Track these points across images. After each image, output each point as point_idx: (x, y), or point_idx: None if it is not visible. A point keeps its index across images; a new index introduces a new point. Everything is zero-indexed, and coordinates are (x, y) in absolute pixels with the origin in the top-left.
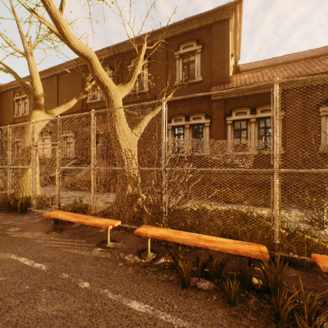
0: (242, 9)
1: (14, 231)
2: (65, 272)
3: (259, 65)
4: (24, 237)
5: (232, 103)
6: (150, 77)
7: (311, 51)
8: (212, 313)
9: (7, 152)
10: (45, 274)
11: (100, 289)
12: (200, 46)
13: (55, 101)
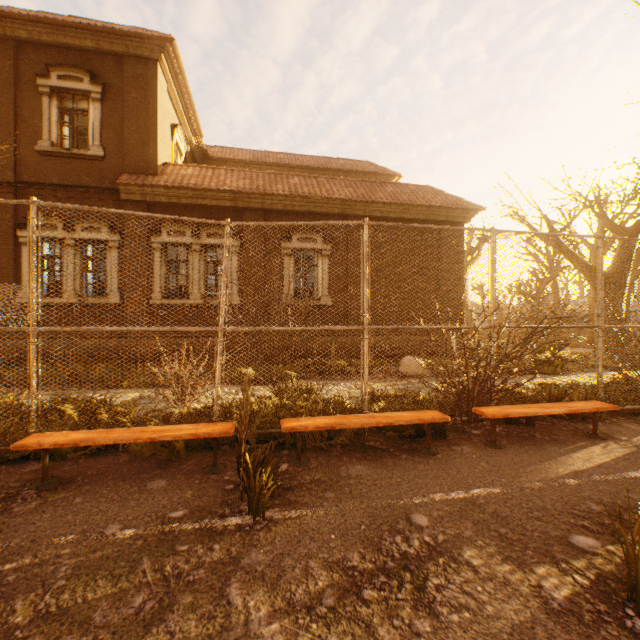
0: (178, 54)
1: None
2: None
3: (242, 157)
4: None
5: (163, 212)
6: None
7: (311, 158)
8: None
9: None
10: None
11: None
12: (100, 88)
13: None
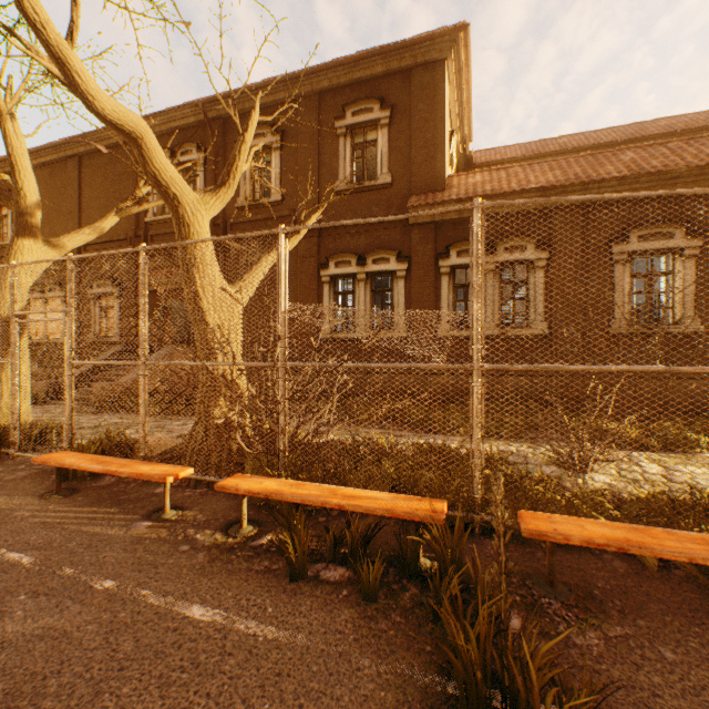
0: (469, 42)
1: None
2: (69, 566)
3: (511, 155)
4: None
5: (450, 231)
6: (286, 171)
7: (610, 131)
8: (332, 616)
9: None
10: (27, 572)
11: (135, 590)
12: (388, 112)
13: (73, 214)
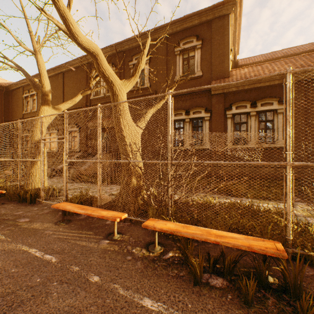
0: (242, 4)
1: (24, 222)
2: (74, 265)
3: (257, 60)
4: (34, 227)
5: (232, 97)
6: (151, 73)
7: (311, 44)
8: None
9: (17, 146)
10: (55, 267)
11: (111, 284)
12: (200, 41)
13: (60, 97)
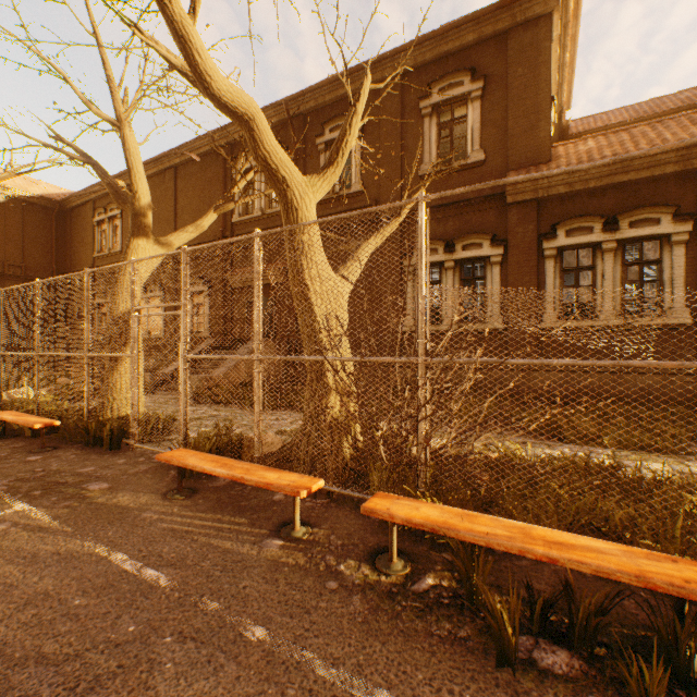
0: None
1: (98, 491)
2: (209, 597)
3: (616, 120)
4: (118, 503)
5: (557, 208)
6: (366, 160)
7: None
8: None
9: (82, 326)
10: (167, 599)
11: (294, 649)
12: (480, 83)
13: (170, 221)
